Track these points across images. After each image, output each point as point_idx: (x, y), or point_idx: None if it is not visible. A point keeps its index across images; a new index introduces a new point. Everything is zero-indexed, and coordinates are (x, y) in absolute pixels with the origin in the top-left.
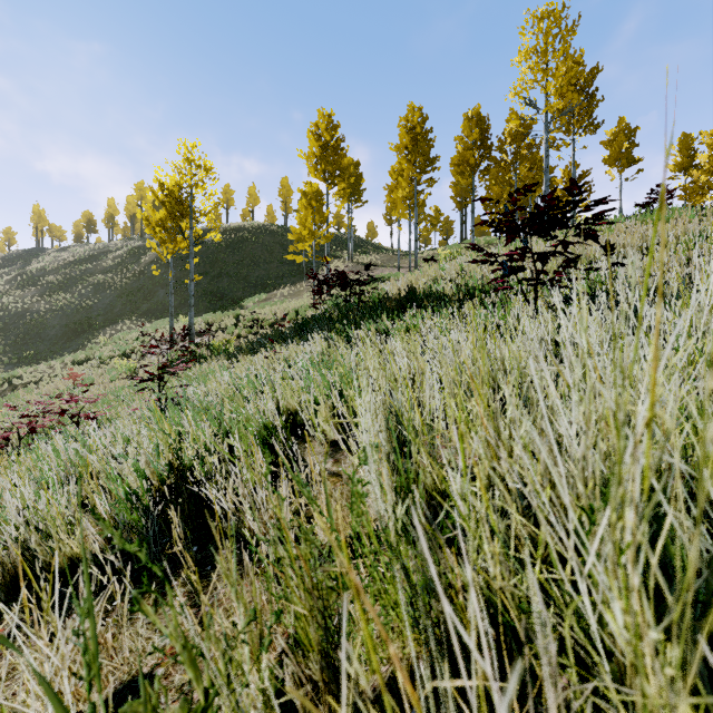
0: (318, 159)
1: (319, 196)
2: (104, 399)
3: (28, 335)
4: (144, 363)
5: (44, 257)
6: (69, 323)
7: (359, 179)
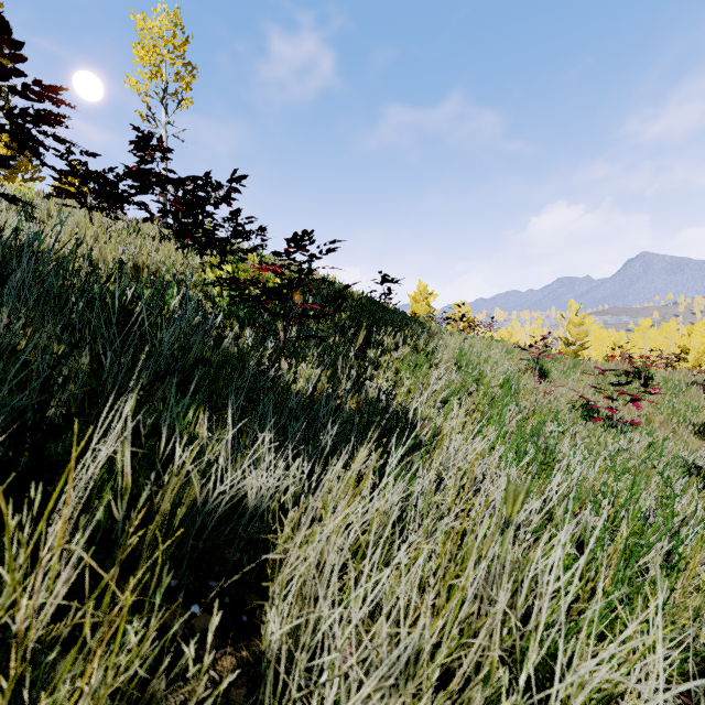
0: None
1: None
2: None
3: None
4: None
5: None
6: None
7: None
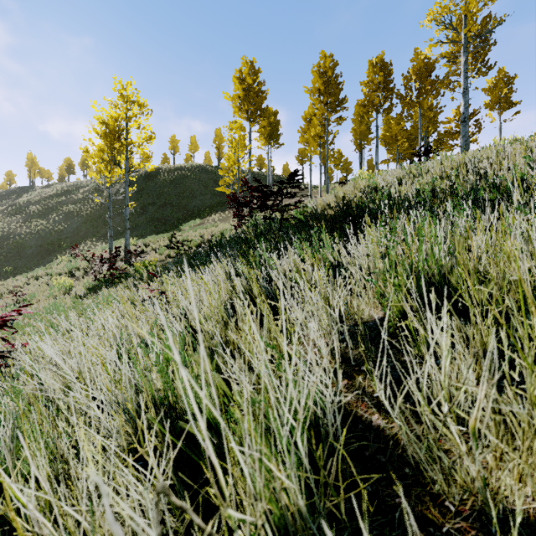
0: (241, 100)
1: (242, 131)
2: (17, 323)
3: (9, 254)
4: (83, 281)
5: (32, 193)
6: (43, 244)
7: (277, 125)
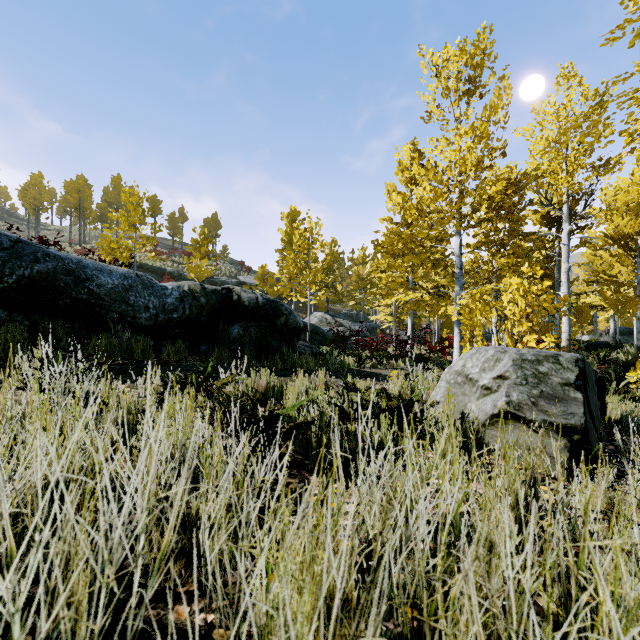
0: None
1: None
2: None
3: None
4: None
5: None
6: None
7: None
